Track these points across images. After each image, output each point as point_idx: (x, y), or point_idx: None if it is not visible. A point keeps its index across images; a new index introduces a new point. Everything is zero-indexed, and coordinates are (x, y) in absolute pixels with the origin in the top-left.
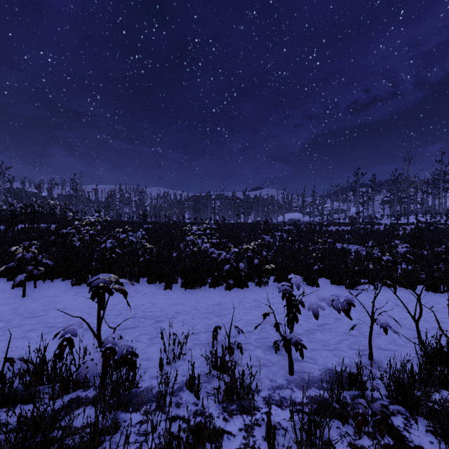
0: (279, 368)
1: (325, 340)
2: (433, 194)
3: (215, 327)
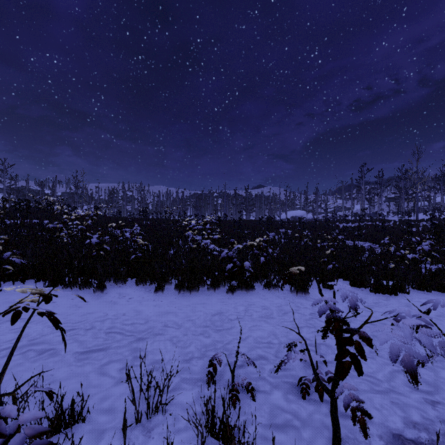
0: (314, 433)
1: (370, 373)
2: (442, 190)
3: (212, 357)
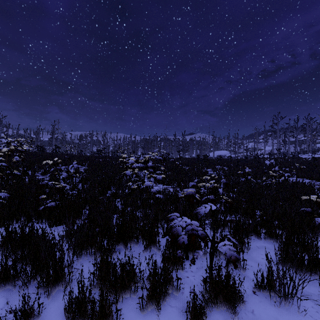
0: None
1: None
2: None
3: None
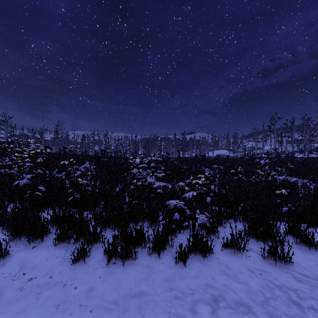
0: None
1: None
2: None
3: None
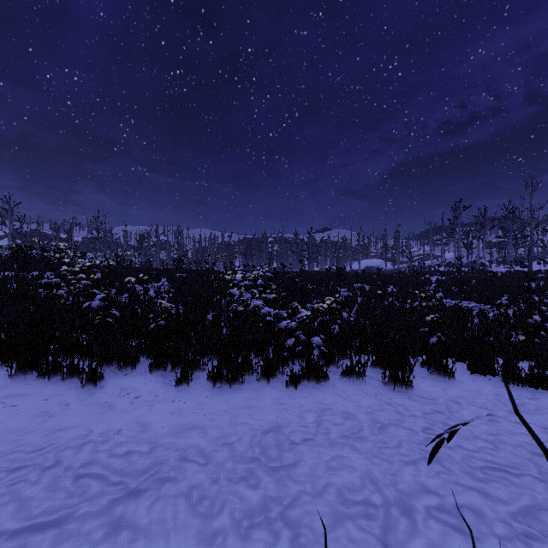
0: None
1: None
2: None
3: None
